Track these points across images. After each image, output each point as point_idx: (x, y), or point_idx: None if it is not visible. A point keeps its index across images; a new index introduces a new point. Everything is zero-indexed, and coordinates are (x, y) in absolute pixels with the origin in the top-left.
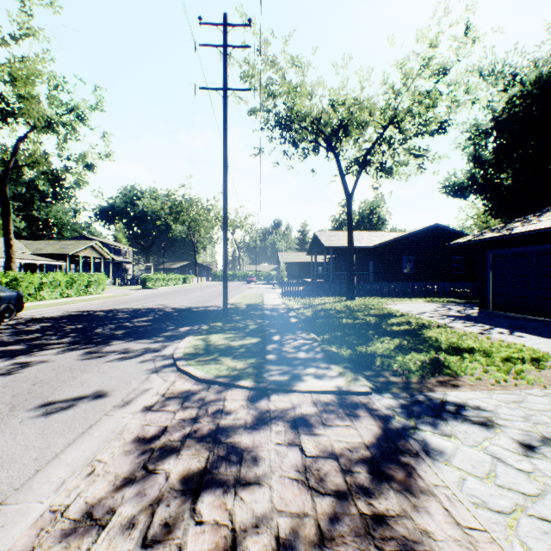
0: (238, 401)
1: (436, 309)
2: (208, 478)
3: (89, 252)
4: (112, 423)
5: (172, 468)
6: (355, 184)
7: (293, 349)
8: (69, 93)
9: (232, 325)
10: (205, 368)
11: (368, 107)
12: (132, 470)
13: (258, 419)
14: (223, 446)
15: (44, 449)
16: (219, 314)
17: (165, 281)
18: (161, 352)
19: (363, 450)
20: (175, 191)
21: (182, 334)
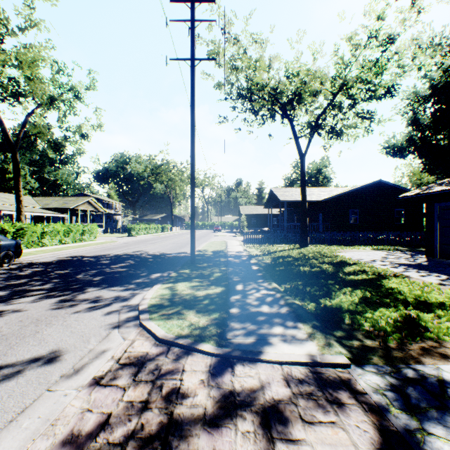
0: (197, 374)
1: (385, 257)
2: None
3: (86, 206)
4: (50, 404)
5: None
6: (308, 145)
7: (256, 301)
8: (68, 76)
9: (198, 272)
10: (167, 325)
11: (320, 76)
12: None
13: (220, 408)
14: None
15: None
16: (187, 261)
17: (147, 229)
18: (129, 302)
19: None
20: (155, 156)
21: (152, 281)
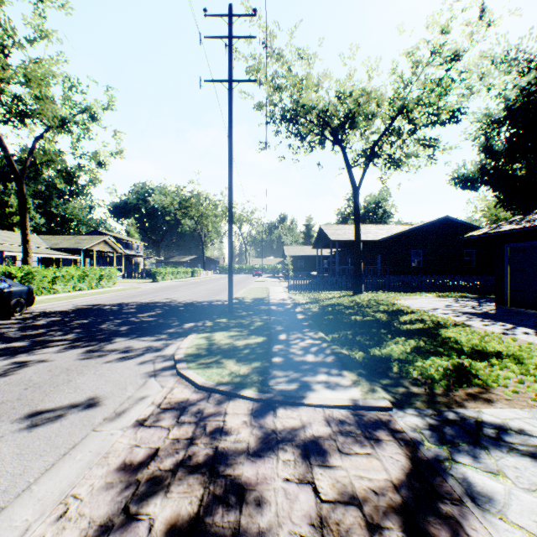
0: (240, 416)
1: (448, 305)
2: (200, 531)
3: (102, 247)
4: (98, 441)
5: (158, 513)
6: (363, 177)
7: (300, 350)
8: (82, 94)
9: (236, 321)
10: (206, 373)
11: (376, 97)
12: (110, 513)
13: (263, 442)
14: (220, 481)
15: (16, 477)
16: (224, 309)
17: (174, 274)
18: (162, 352)
19: (391, 493)
20: (183, 187)
21: (185, 331)
